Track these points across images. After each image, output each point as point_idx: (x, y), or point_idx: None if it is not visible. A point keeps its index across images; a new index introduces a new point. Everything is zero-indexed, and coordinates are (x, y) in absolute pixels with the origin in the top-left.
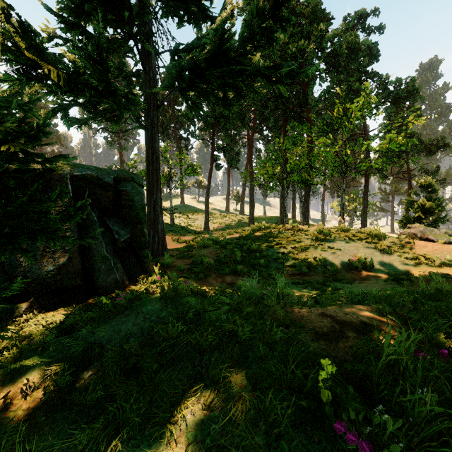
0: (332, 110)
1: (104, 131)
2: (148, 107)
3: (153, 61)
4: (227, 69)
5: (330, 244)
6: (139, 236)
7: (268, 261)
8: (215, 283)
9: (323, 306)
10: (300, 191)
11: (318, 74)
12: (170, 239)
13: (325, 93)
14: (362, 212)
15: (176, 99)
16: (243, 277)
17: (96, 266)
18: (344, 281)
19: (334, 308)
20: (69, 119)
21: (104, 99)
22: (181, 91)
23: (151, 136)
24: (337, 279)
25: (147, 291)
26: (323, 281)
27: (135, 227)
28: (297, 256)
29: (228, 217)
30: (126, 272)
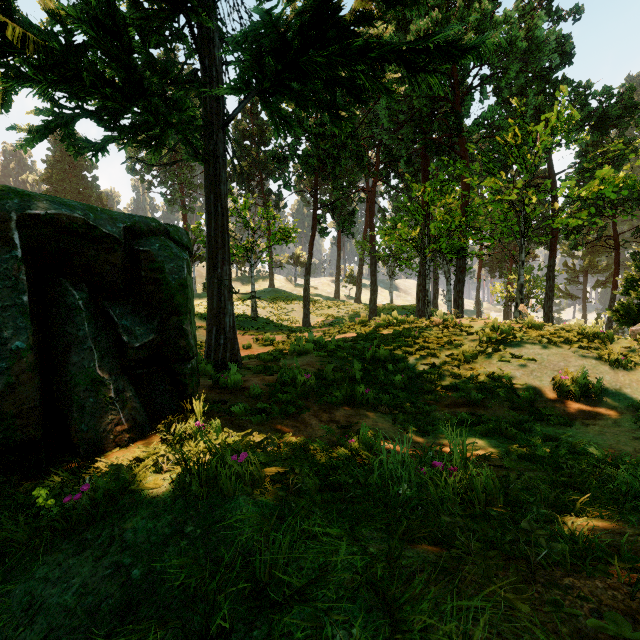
0: (504, 136)
1: (162, 184)
2: (209, 126)
3: (217, 51)
4: (337, 48)
5: (514, 351)
6: (175, 338)
7: (407, 379)
8: (315, 424)
9: (582, 517)
10: (447, 267)
11: (478, 84)
12: (250, 340)
13: (490, 112)
14: (546, 298)
15: (262, 135)
16: (366, 411)
17: (75, 399)
18: (555, 421)
19: (637, 541)
20: (76, 142)
21: (130, 106)
22: (261, 96)
23: (214, 173)
24: (539, 416)
25: (156, 466)
26: (515, 420)
27: (166, 320)
28: (459, 371)
29: (338, 307)
30: (148, 405)
